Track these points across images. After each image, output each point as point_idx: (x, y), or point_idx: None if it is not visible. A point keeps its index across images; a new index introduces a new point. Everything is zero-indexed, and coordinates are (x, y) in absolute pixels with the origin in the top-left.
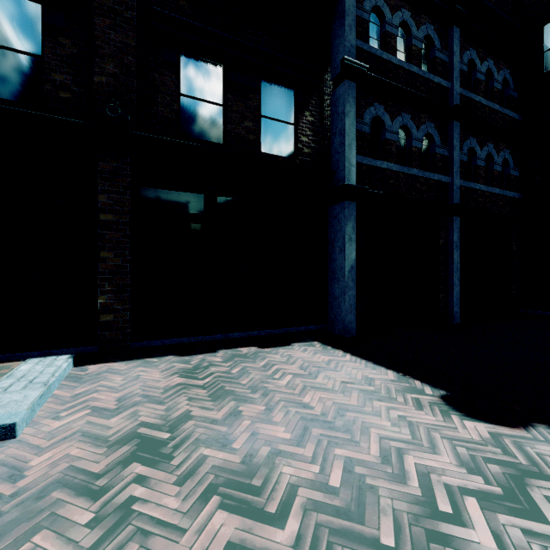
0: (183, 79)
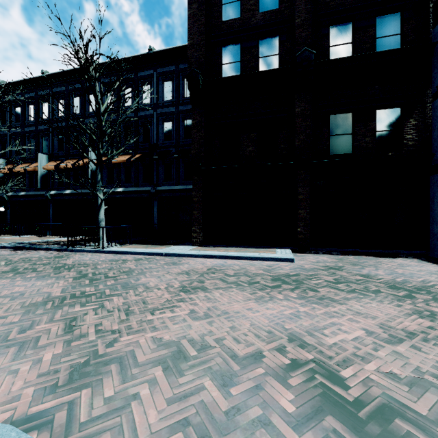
0: (331, 128)
